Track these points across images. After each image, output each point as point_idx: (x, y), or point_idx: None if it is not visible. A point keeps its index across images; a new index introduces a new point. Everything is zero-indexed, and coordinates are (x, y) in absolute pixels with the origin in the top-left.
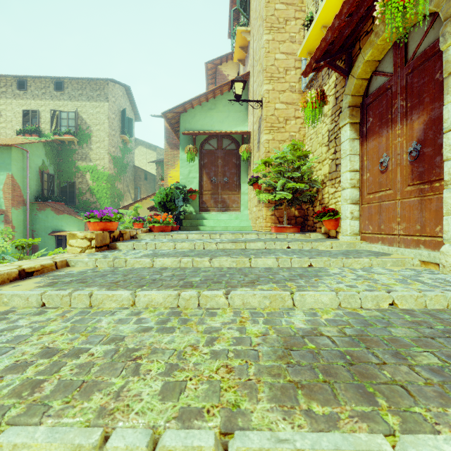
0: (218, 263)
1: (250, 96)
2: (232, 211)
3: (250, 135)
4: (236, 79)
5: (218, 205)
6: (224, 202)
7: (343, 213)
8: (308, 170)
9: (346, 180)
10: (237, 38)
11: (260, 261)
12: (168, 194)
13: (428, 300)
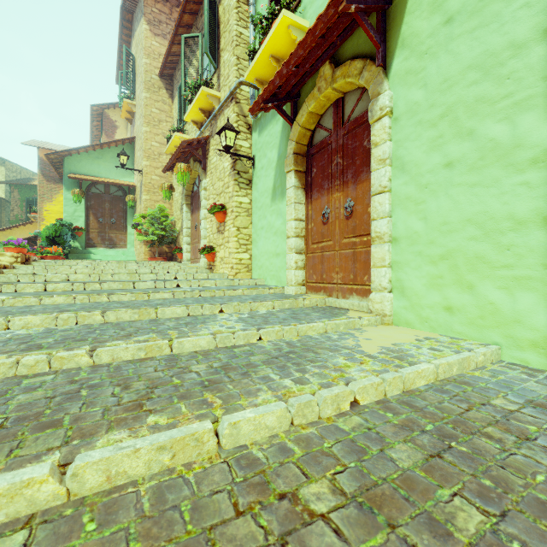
0: (108, 268)
1: (136, 157)
2: (119, 248)
3: (136, 188)
4: (122, 153)
5: (105, 242)
6: (112, 240)
7: (184, 249)
8: (169, 224)
9: (184, 232)
10: (124, 105)
11: (130, 267)
12: (58, 230)
13: (179, 271)
